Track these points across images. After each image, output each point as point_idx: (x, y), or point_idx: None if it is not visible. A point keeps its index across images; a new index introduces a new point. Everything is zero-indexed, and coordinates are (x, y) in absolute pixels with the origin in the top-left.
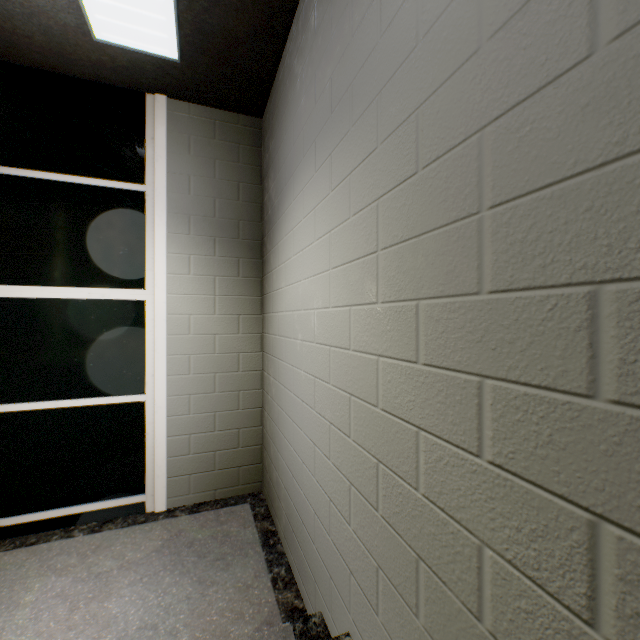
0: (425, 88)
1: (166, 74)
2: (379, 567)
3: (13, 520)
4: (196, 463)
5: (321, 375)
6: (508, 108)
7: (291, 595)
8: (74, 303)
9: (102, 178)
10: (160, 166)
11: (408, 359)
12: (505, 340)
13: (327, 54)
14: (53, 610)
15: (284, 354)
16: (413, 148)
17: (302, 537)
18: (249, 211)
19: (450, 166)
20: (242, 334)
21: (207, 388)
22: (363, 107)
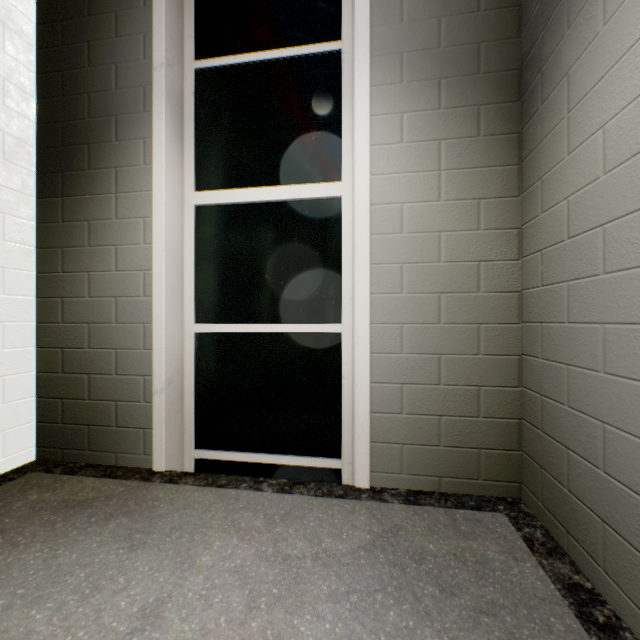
0: None
1: None
2: None
3: (210, 454)
4: (410, 429)
5: None
6: None
7: None
8: (264, 208)
9: (292, 47)
10: None
11: None
12: None
13: None
14: (227, 594)
15: None
16: None
17: None
18: (496, 24)
19: None
20: (483, 231)
21: (427, 316)
22: None
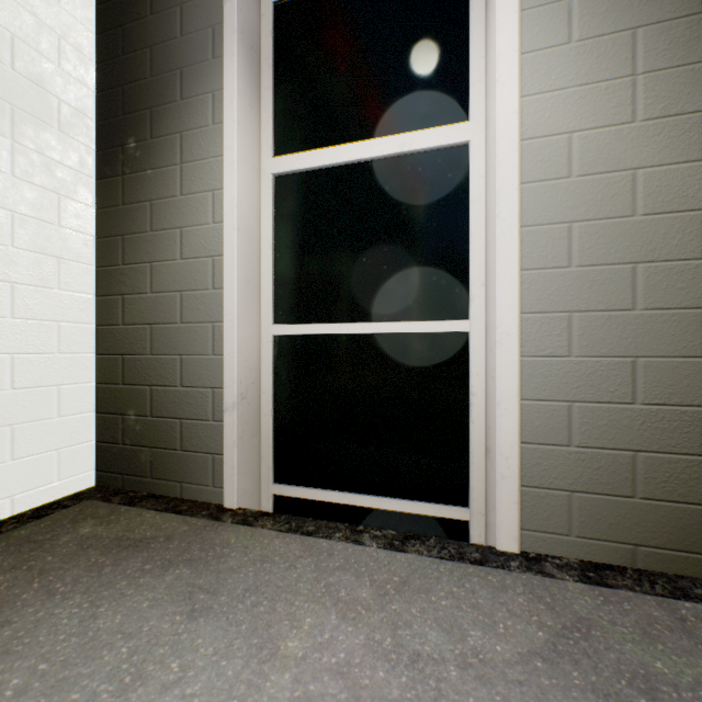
0: None
1: None
2: None
3: (291, 491)
4: (584, 469)
5: None
6: None
7: None
8: (361, 170)
9: None
10: None
11: None
12: None
13: None
14: None
15: None
16: None
17: None
18: None
19: None
20: None
21: (612, 299)
22: None
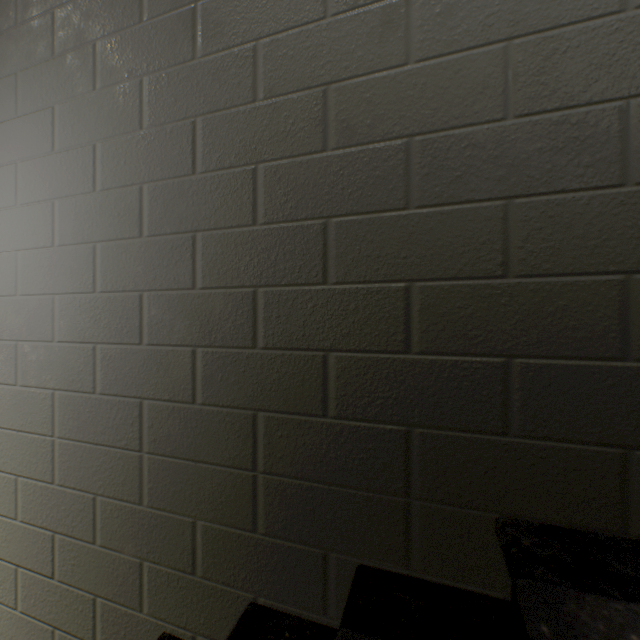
0: None
1: None
2: None
3: None
4: None
5: None
6: None
7: None
8: None
9: None
10: None
11: None
12: None
13: None
14: None
15: None
16: None
17: None
18: None
19: None
20: None
21: None
22: None
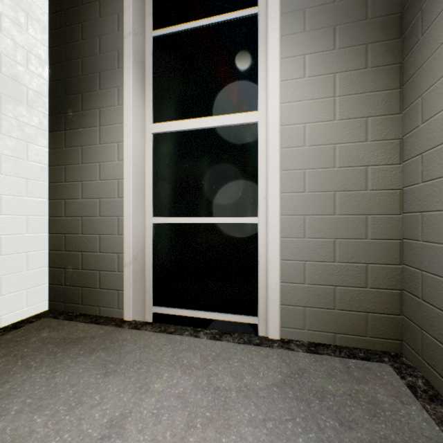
0: None
1: None
2: None
3: (163, 310)
4: (311, 295)
5: None
6: None
7: None
8: (201, 133)
9: (221, 15)
10: None
11: None
12: None
13: None
14: (172, 414)
15: None
16: None
17: None
18: None
19: None
20: (370, 142)
21: (324, 209)
22: None
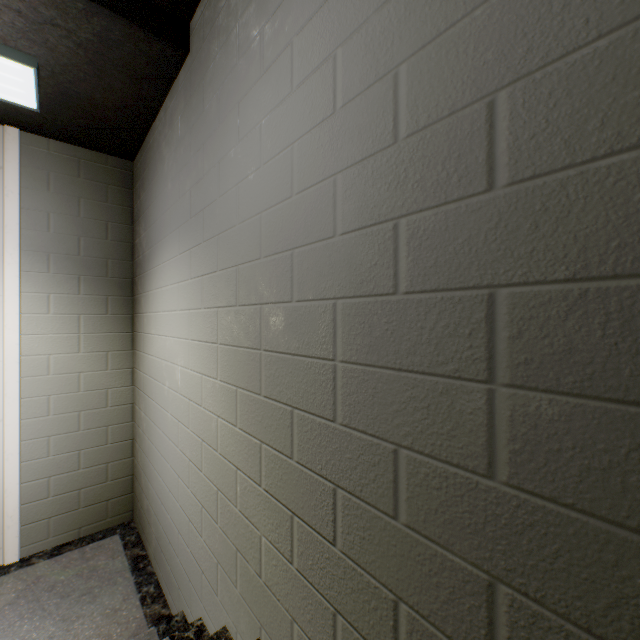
0: (240, 256)
1: (21, 114)
2: (218, 562)
3: None
4: (57, 505)
5: (183, 421)
6: (270, 302)
7: (159, 606)
8: None
9: None
10: (12, 201)
11: (233, 423)
12: (269, 424)
13: (187, 168)
14: None
15: (154, 394)
16: (235, 289)
17: (169, 554)
18: (119, 250)
19: (250, 314)
20: (111, 370)
21: (70, 427)
22: (210, 235)
